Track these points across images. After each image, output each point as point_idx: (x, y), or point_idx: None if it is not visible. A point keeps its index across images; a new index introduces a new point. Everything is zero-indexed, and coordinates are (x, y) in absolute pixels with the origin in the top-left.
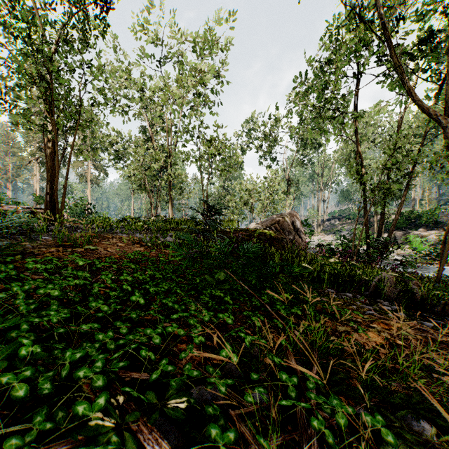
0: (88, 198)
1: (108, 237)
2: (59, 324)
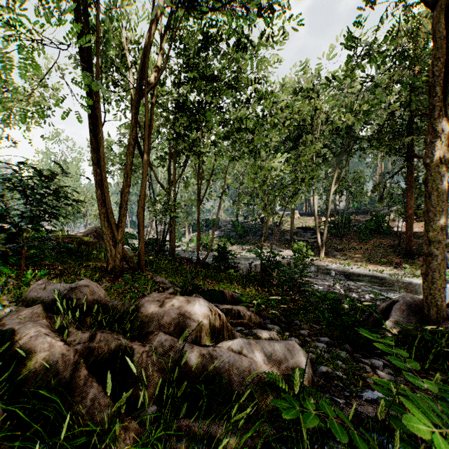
0: None
1: None
2: None
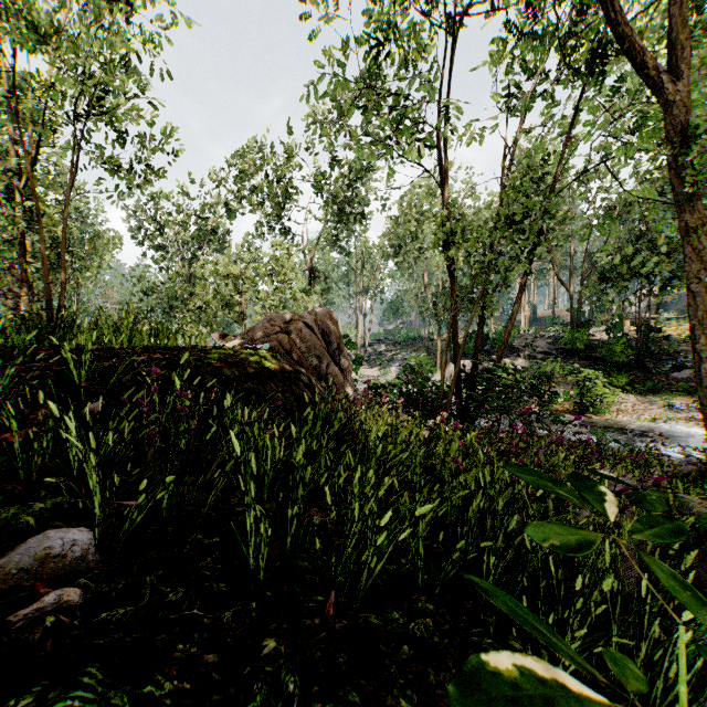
0: None
1: None
2: None
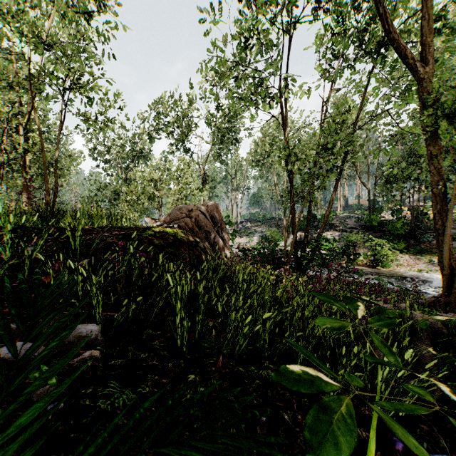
0: None
1: None
2: None
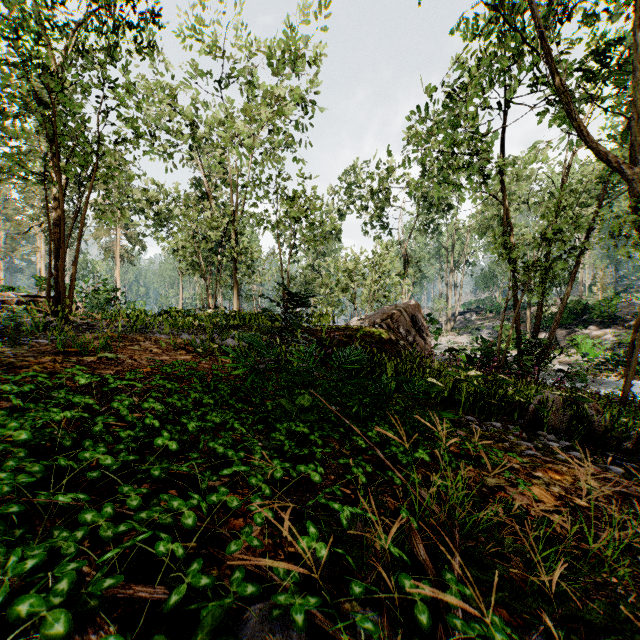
0: (116, 281)
1: (138, 339)
2: (23, 491)
